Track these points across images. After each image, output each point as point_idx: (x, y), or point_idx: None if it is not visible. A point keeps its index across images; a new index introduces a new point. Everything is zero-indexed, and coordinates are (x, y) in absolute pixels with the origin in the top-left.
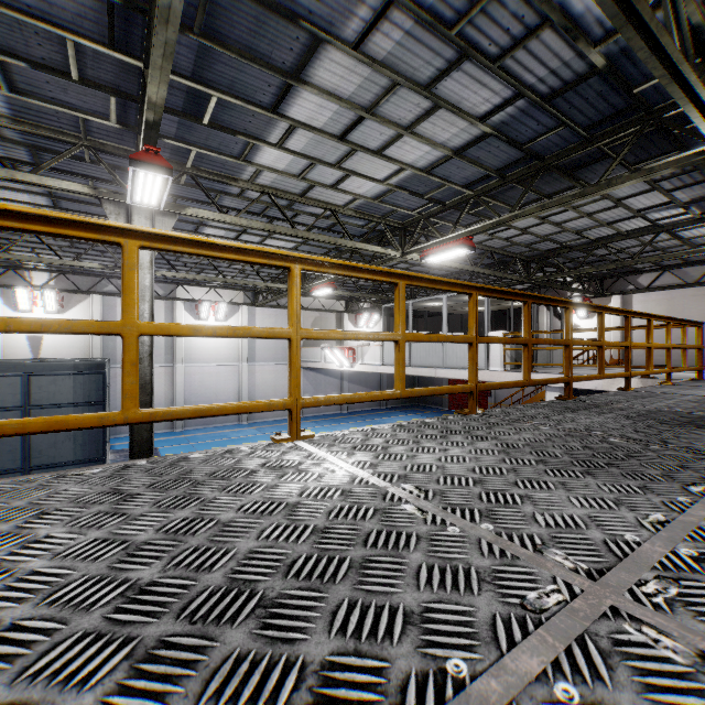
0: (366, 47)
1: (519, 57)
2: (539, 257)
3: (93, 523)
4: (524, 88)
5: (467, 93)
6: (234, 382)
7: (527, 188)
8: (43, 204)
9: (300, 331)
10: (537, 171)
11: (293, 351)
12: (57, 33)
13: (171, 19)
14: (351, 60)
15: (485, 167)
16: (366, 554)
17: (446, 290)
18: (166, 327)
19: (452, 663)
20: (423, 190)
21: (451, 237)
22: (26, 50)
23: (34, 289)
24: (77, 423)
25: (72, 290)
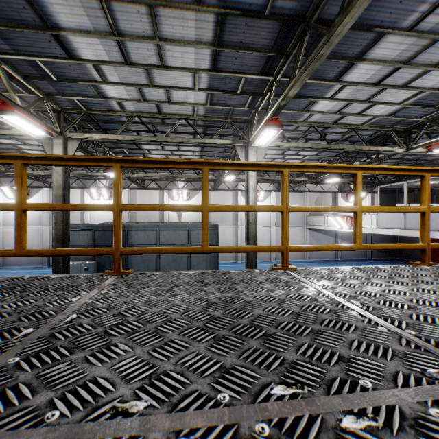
0: (417, 27)
1: None
2: None
3: (400, 284)
4: None
5: None
6: (267, 237)
7: None
8: (196, 150)
9: (428, 208)
10: None
11: (425, 219)
12: (240, 76)
13: (320, 58)
14: (402, 37)
15: None
16: None
17: None
18: (372, 208)
19: None
20: (434, 102)
21: None
22: (223, 86)
23: (179, 189)
24: (343, 248)
25: (193, 189)
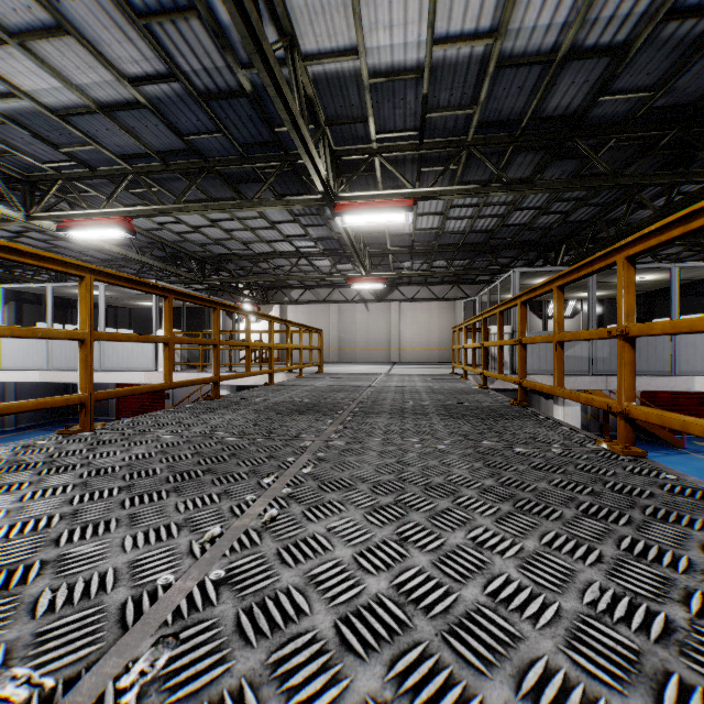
0: None
1: (169, 31)
2: (213, 259)
3: None
4: (179, 71)
5: (108, 36)
6: None
7: (191, 184)
8: None
9: None
10: (201, 169)
11: None
12: None
13: None
14: None
15: (143, 143)
16: None
17: (34, 264)
18: None
19: None
20: (58, 139)
21: (103, 212)
22: None
23: None
24: None
25: None
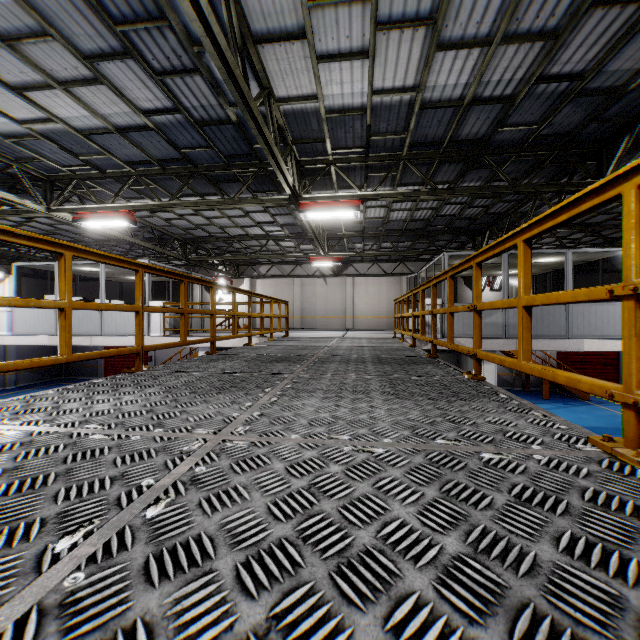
0: None
1: (178, 82)
2: (194, 240)
3: None
4: (182, 107)
5: (131, 84)
6: None
7: (184, 185)
8: None
9: None
10: (192, 173)
11: None
12: None
13: None
14: None
15: (147, 154)
16: (69, 467)
17: (115, 265)
18: None
19: (145, 482)
20: (78, 150)
21: (111, 206)
22: None
23: None
24: None
25: None
